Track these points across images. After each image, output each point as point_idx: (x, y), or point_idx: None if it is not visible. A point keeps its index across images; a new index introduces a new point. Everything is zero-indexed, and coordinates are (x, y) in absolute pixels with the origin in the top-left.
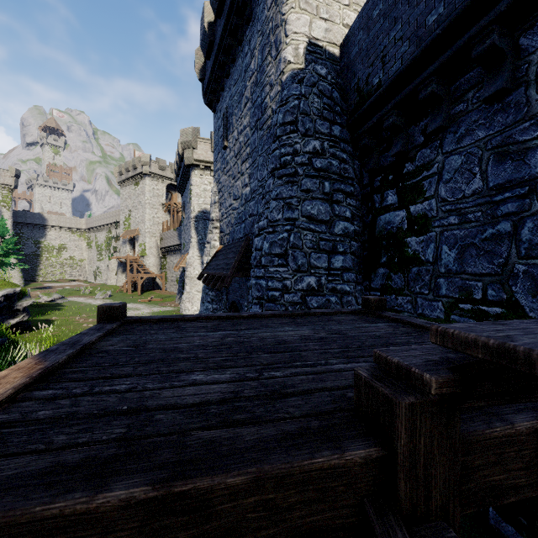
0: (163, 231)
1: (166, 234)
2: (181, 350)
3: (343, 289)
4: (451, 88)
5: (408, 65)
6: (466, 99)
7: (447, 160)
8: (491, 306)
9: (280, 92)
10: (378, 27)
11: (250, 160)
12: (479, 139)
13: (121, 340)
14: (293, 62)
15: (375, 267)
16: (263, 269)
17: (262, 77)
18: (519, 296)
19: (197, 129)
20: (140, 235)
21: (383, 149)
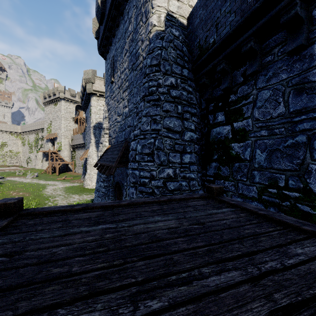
0: (73, 135)
1: (75, 136)
2: (56, 260)
3: (190, 176)
4: (263, 46)
5: (235, 28)
6: (273, 53)
7: (260, 93)
8: (291, 191)
9: (148, 45)
10: (213, 5)
11: (128, 90)
12: (283, 80)
13: (2, 243)
14: (157, 25)
15: (209, 162)
16: (137, 163)
17: (136, 36)
18: (312, 186)
19: (94, 71)
20: (58, 137)
21: (215, 85)
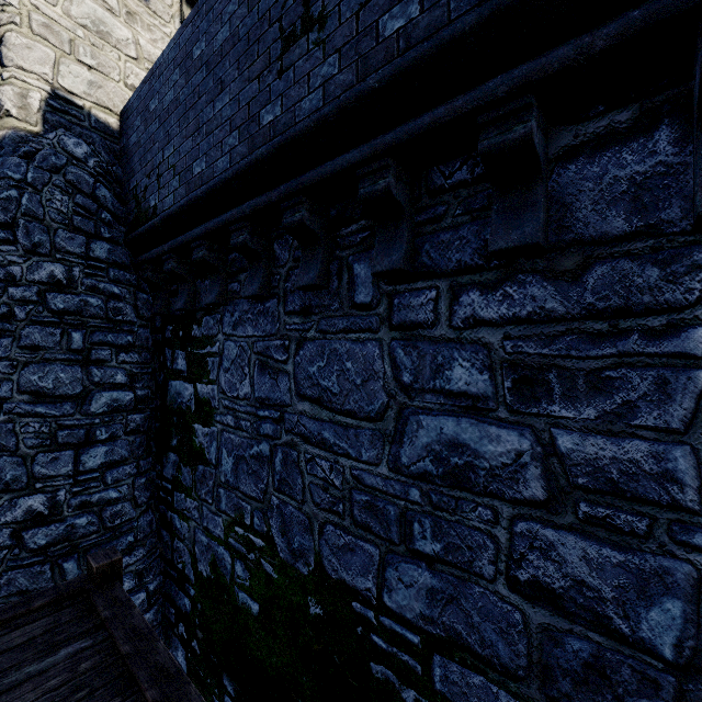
0: None
1: None
2: None
3: (105, 498)
4: (229, 257)
5: (178, 210)
6: (240, 280)
7: (226, 344)
8: (257, 536)
9: None
10: (155, 129)
11: None
12: (249, 336)
13: None
14: (17, 117)
15: (167, 449)
16: None
17: None
18: (274, 531)
19: None
20: None
21: (174, 290)
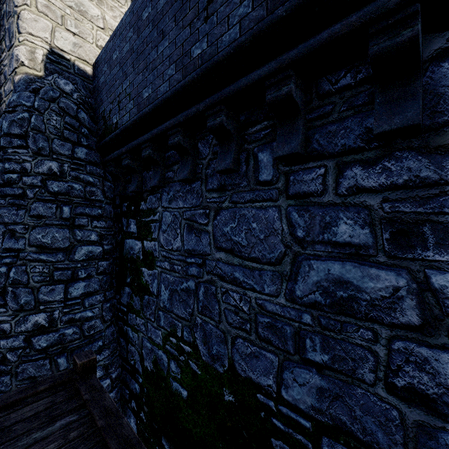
0: None
1: None
2: None
3: (84, 316)
4: (166, 155)
5: (132, 123)
6: (174, 170)
7: (164, 214)
8: (185, 344)
9: (12, 91)
10: (116, 71)
11: None
12: (180, 208)
13: None
14: (28, 66)
15: (123, 284)
16: None
17: None
18: (198, 342)
19: None
20: None
21: (128, 179)
